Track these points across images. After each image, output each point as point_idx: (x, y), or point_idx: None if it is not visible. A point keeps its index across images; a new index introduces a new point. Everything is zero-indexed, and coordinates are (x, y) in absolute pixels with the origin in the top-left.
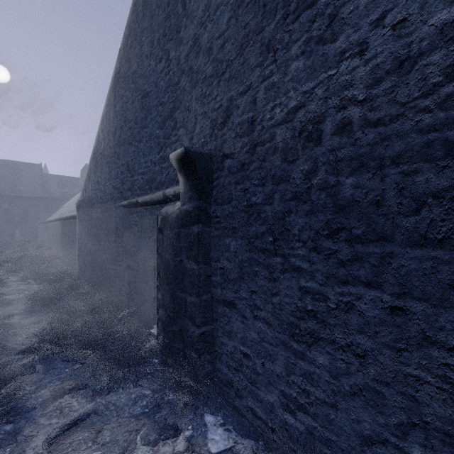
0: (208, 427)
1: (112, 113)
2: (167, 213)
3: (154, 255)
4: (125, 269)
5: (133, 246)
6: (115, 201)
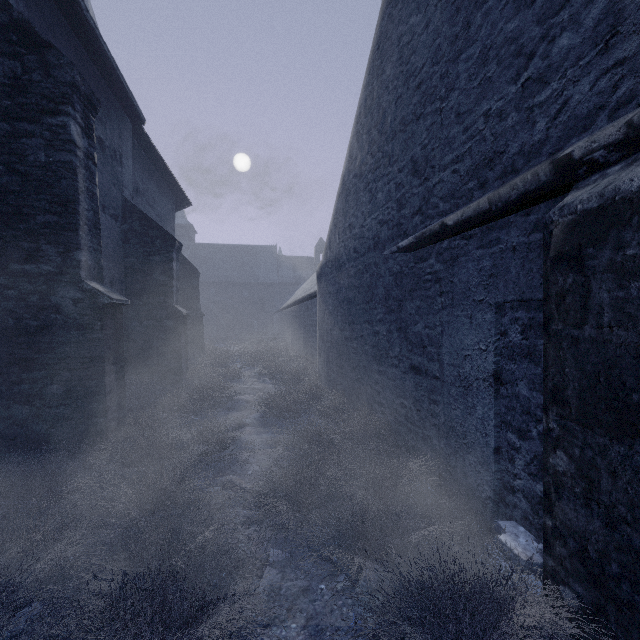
0: None
1: (376, 90)
2: (614, 191)
3: (496, 345)
4: (405, 372)
5: (425, 326)
6: (382, 247)
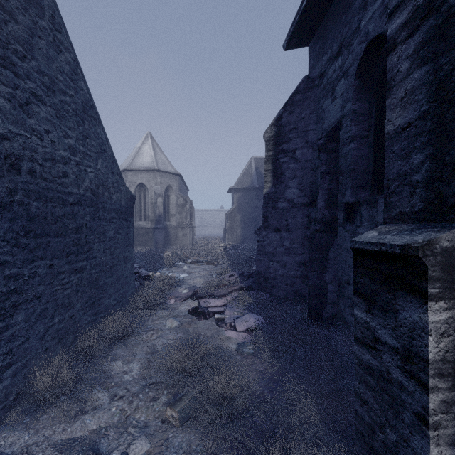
0: None
1: None
2: None
3: None
4: None
5: None
6: None
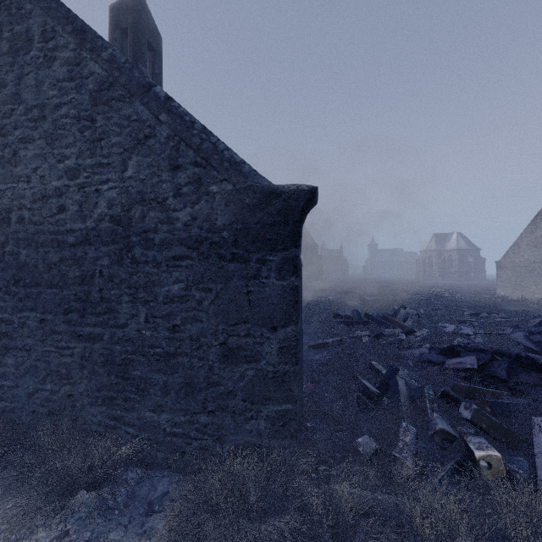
0: None
1: None
2: None
3: None
4: None
5: None
6: None
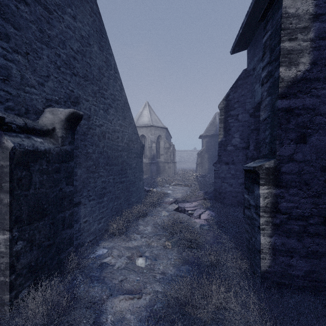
0: (97, 255)
1: None
2: (37, 147)
3: None
4: None
5: None
6: None
